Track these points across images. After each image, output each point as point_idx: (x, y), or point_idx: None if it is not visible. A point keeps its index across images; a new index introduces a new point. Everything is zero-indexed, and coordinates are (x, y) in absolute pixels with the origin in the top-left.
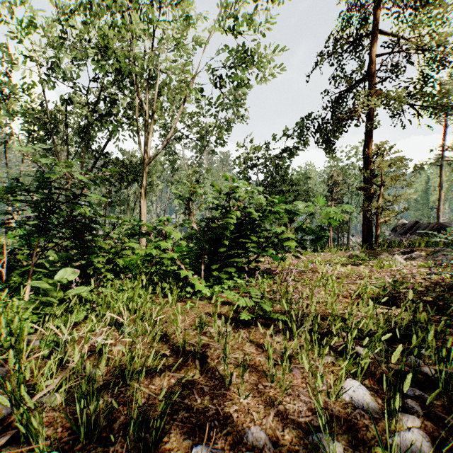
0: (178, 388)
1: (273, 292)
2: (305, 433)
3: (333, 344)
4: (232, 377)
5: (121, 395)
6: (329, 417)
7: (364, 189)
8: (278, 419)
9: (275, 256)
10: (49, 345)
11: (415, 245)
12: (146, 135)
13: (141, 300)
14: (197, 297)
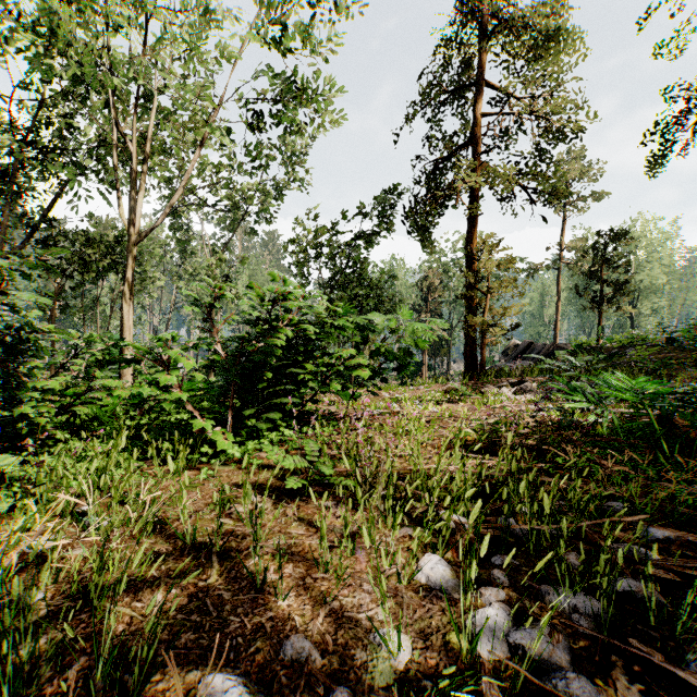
0: (182, 601)
1: (338, 446)
2: (365, 632)
3: (413, 511)
4: (268, 573)
5: (81, 625)
6: (398, 607)
7: (467, 297)
8: (330, 620)
9: (345, 393)
10: None
11: (528, 373)
12: (134, 195)
13: (121, 472)
14: (220, 461)
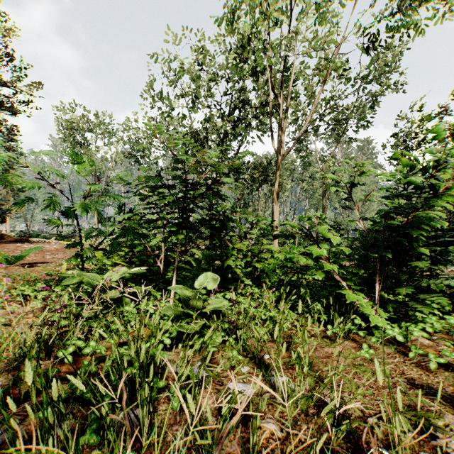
0: None
1: None
2: None
3: None
4: None
5: None
6: None
7: None
8: None
9: None
10: (180, 390)
11: None
12: (279, 130)
13: (287, 324)
14: (371, 335)
